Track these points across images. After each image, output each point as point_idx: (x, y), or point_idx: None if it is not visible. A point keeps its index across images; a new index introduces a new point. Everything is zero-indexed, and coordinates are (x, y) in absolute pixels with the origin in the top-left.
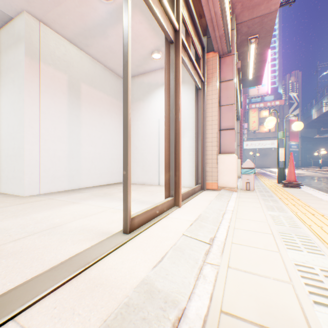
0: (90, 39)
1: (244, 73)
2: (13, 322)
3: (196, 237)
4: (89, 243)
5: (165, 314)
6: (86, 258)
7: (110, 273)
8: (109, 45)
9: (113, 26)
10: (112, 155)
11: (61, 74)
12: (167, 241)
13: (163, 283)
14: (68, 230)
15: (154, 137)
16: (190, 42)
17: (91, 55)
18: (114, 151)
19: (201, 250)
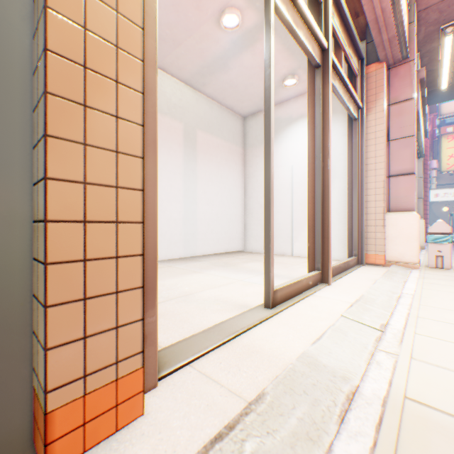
0: (208, 77)
1: (431, 81)
2: (190, 366)
3: (360, 320)
4: (230, 314)
5: (336, 386)
6: (233, 326)
7: (263, 343)
8: (230, 80)
9: (235, 57)
10: (230, 216)
11: (177, 123)
12: (320, 321)
13: (327, 360)
14: (202, 299)
15: (284, 190)
16: (341, 58)
17: (208, 94)
18: (232, 211)
19: (369, 336)
